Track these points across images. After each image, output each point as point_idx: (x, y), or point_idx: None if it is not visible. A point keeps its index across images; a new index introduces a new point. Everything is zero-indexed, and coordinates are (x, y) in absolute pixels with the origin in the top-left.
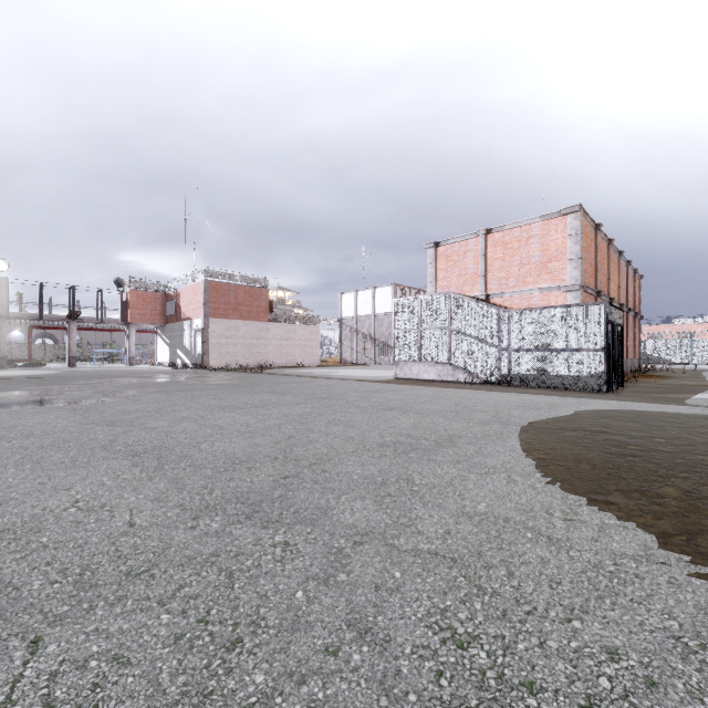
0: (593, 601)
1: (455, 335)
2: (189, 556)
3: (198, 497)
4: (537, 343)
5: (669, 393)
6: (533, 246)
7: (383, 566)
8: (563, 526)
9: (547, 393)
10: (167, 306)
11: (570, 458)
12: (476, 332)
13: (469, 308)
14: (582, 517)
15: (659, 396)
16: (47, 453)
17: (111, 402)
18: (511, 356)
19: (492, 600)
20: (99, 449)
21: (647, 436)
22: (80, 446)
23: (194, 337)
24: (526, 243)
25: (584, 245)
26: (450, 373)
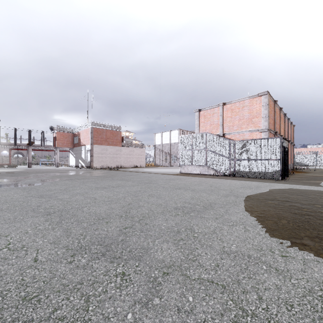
0: (317, 321)
1: (208, 153)
2: (64, 284)
3: (77, 241)
4: (247, 156)
5: (311, 180)
6: (245, 110)
7: (181, 292)
8: (282, 260)
9: (253, 180)
10: (74, 139)
11: (275, 216)
12: (218, 151)
13: (215, 139)
14: (291, 254)
15: (307, 182)
16: (2, 213)
17: (43, 185)
18: (235, 162)
19: (253, 320)
20: (30, 211)
21: (311, 203)
22: (21, 209)
23: (86, 154)
24: (242, 109)
25: (269, 110)
26: (206, 170)
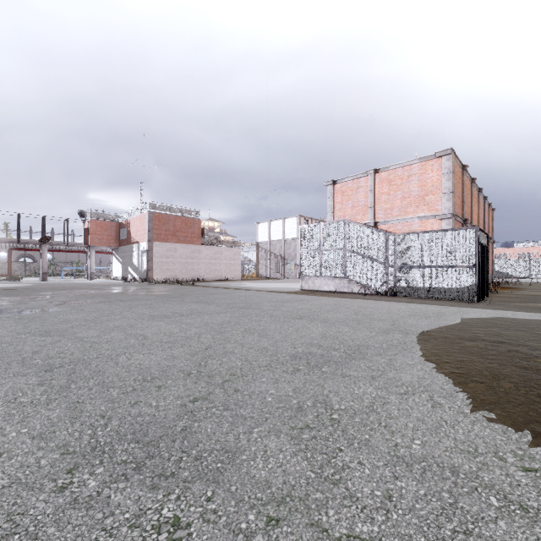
0: None
1: (350, 255)
2: None
3: (89, 431)
4: (418, 261)
5: (529, 302)
6: (413, 182)
7: None
8: (528, 481)
9: (428, 302)
10: (120, 233)
11: (485, 374)
12: (367, 252)
13: (362, 232)
14: None
15: (522, 305)
16: None
17: (57, 311)
18: (397, 272)
19: None
20: (16, 363)
21: None
22: None
23: (141, 257)
24: (407, 181)
25: (454, 181)
26: (346, 285)
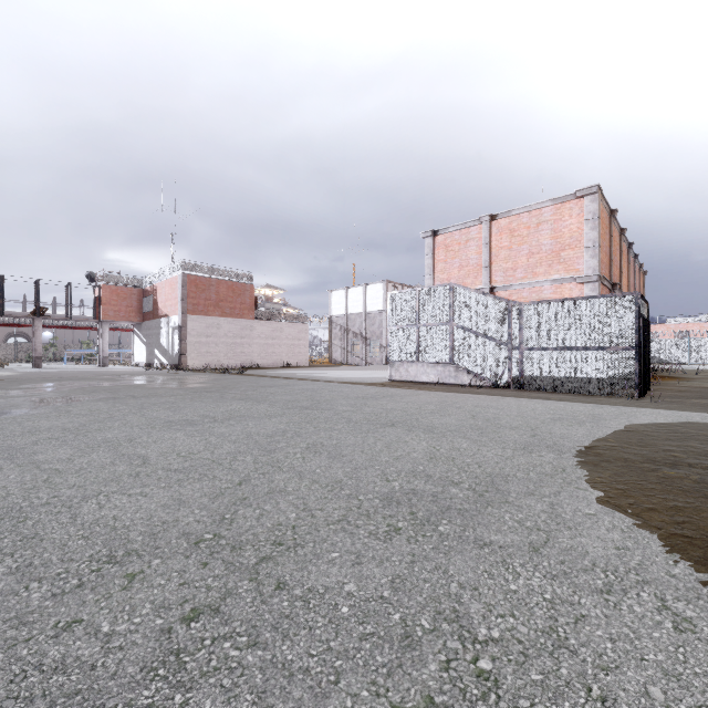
0: None
1: (458, 332)
2: None
3: None
4: (554, 340)
5: None
6: (544, 232)
7: None
8: None
9: (570, 398)
10: (144, 303)
11: None
12: (482, 328)
13: (474, 301)
14: None
15: (704, 402)
16: None
17: (29, 414)
18: (523, 356)
19: None
20: None
21: None
22: None
23: (171, 336)
24: (535, 230)
25: (601, 231)
26: (453, 374)
